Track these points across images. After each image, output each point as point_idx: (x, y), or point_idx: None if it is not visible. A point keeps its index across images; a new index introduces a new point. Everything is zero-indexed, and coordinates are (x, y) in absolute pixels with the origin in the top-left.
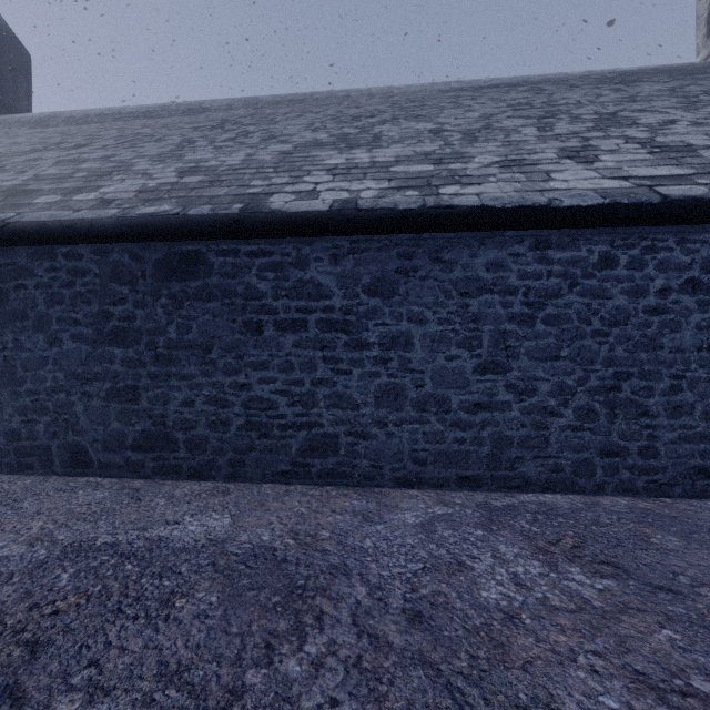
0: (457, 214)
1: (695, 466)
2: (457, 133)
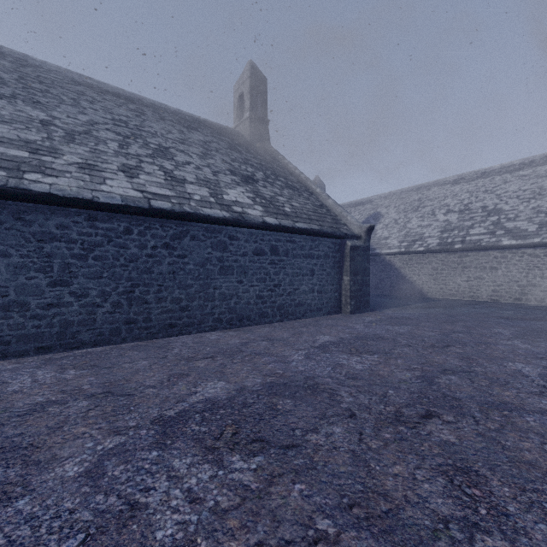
0: (32, 195)
1: (168, 323)
2: (62, 131)
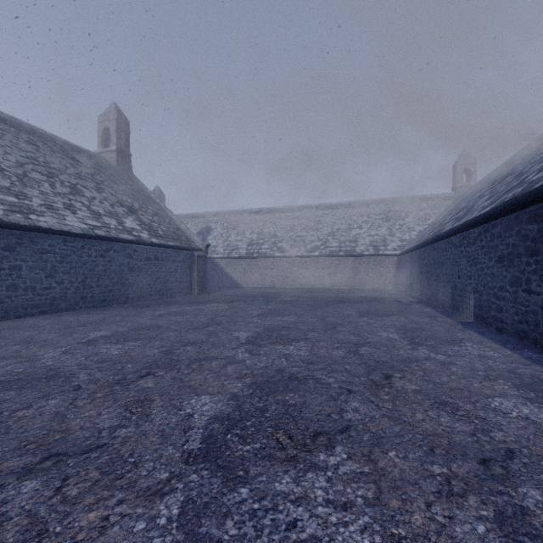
0: (42, 229)
1: (102, 299)
2: (13, 175)
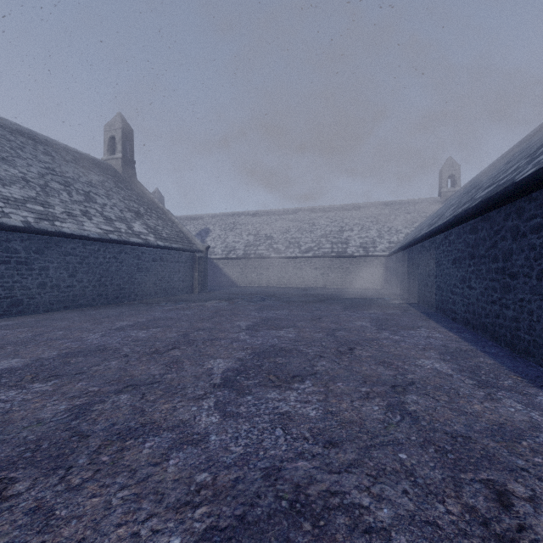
0: (66, 234)
1: (115, 296)
2: (37, 186)
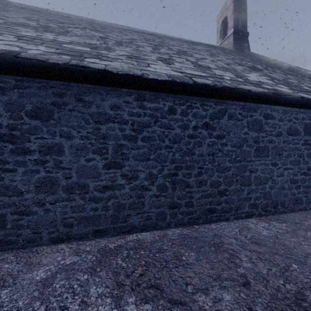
0: (90, 72)
1: (207, 208)
2: (113, 41)
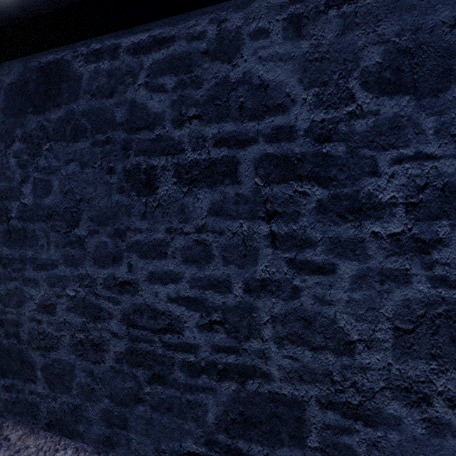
0: None
1: None
2: None
